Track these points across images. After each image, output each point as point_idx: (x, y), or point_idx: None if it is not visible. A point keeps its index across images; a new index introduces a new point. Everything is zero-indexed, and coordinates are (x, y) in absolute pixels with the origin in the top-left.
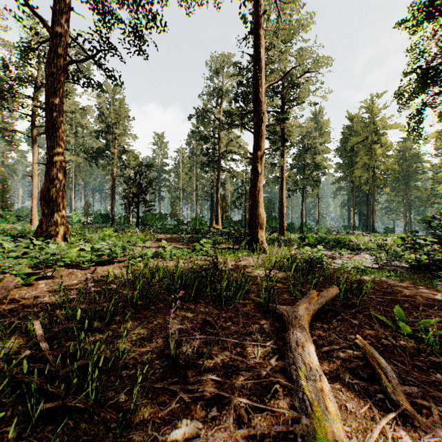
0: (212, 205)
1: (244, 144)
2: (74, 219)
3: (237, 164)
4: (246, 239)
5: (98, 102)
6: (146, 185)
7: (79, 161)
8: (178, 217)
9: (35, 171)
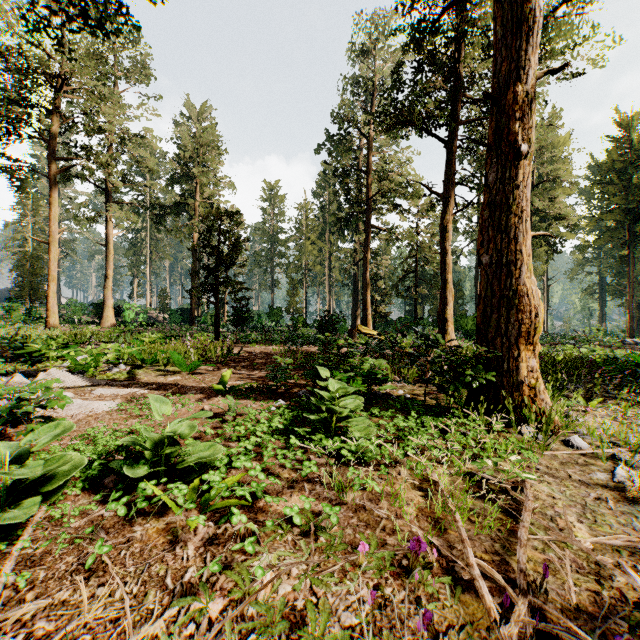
0: (355, 293)
1: (416, 178)
2: (127, 317)
3: (401, 215)
4: (480, 379)
5: (176, 134)
6: (231, 252)
7: (135, 221)
8: (299, 313)
9: (53, 234)
